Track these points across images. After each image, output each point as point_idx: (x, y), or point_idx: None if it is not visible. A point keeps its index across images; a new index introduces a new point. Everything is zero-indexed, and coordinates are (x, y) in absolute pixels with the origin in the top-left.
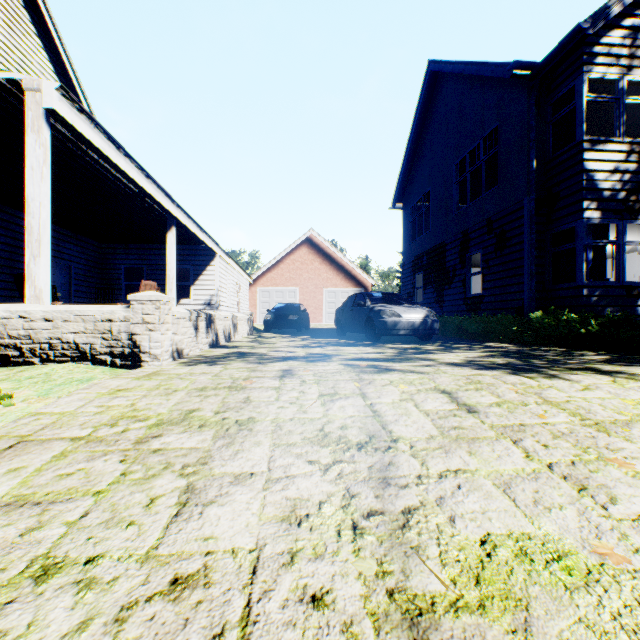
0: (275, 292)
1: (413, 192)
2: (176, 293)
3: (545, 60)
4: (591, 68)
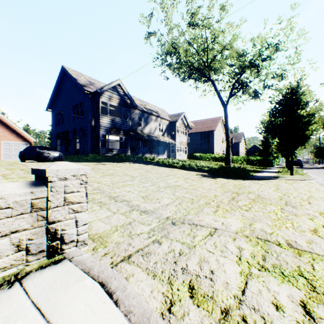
0: None
1: (57, 107)
2: None
3: (92, 93)
4: (102, 99)
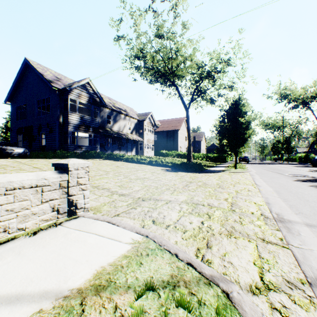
0: None
1: (17, 101)
2: None
3: (60, 90)
4: (71, 96)
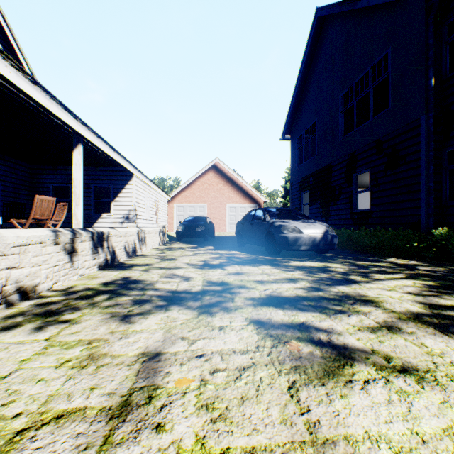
0: (188, 207)
1: (300, 125)
2: (99, 208)
3: None
4: None
